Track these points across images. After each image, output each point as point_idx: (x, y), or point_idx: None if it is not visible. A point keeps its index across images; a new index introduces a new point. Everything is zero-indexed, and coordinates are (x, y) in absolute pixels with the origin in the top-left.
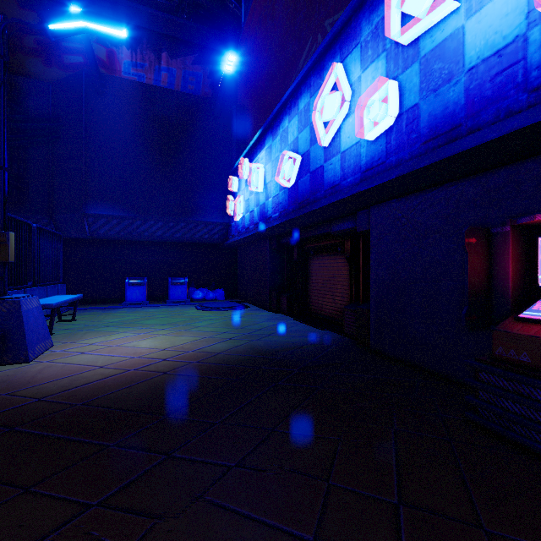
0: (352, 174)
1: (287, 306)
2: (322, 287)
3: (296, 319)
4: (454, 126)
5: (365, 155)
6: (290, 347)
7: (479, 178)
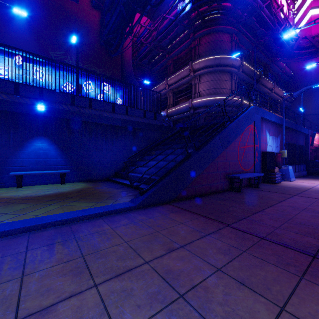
0: None
1: None
2: None
3: None
4: None
5: None
6: None
7: None
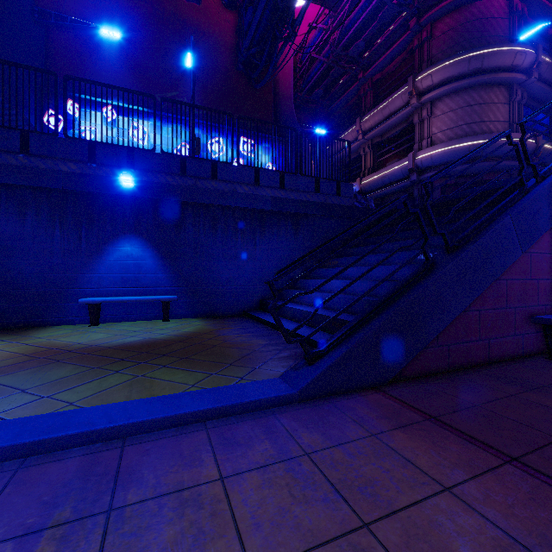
0: None
1: None
2: None
3: None
4: None
5: None
6: None
7: None
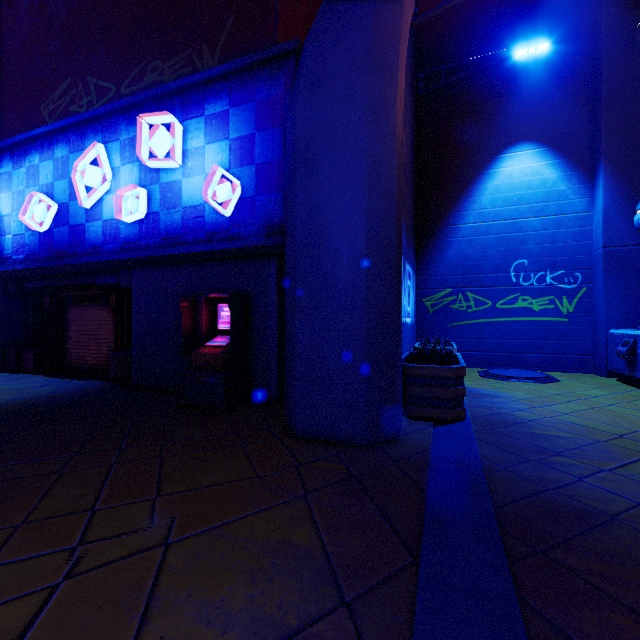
0: (114, 242)
1: (35, 363)
2: (85, 339)
3: (49, 376)
4: (177, 236)
5: (124, 231)
6: (45, 397)
7: (198, 266)
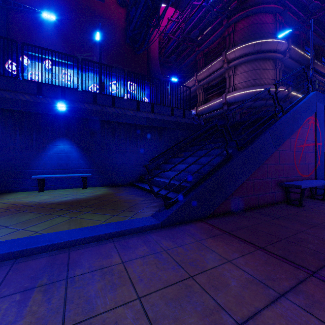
0: None
1: None
2: None
3: None
4: None
5: None
6: None
7: None
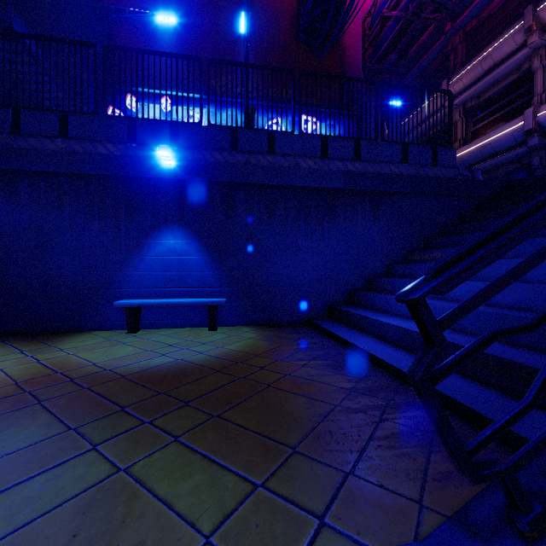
0: None
1: None
2: None
3: None
4: None
5: None
6: None
7: None
